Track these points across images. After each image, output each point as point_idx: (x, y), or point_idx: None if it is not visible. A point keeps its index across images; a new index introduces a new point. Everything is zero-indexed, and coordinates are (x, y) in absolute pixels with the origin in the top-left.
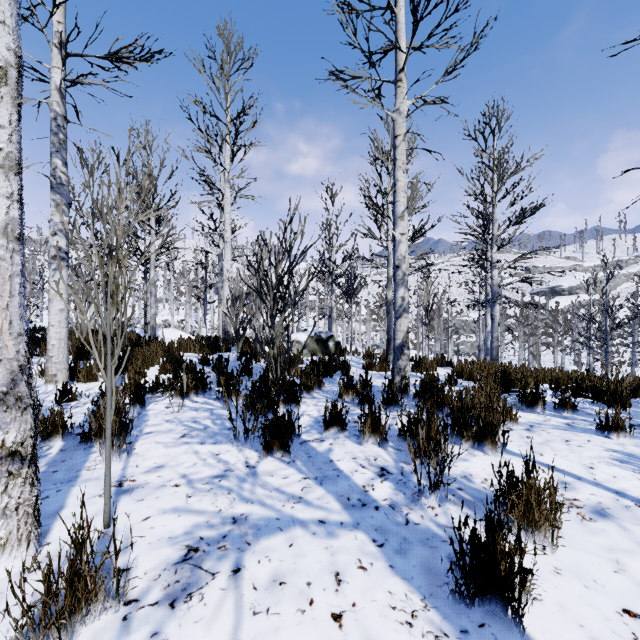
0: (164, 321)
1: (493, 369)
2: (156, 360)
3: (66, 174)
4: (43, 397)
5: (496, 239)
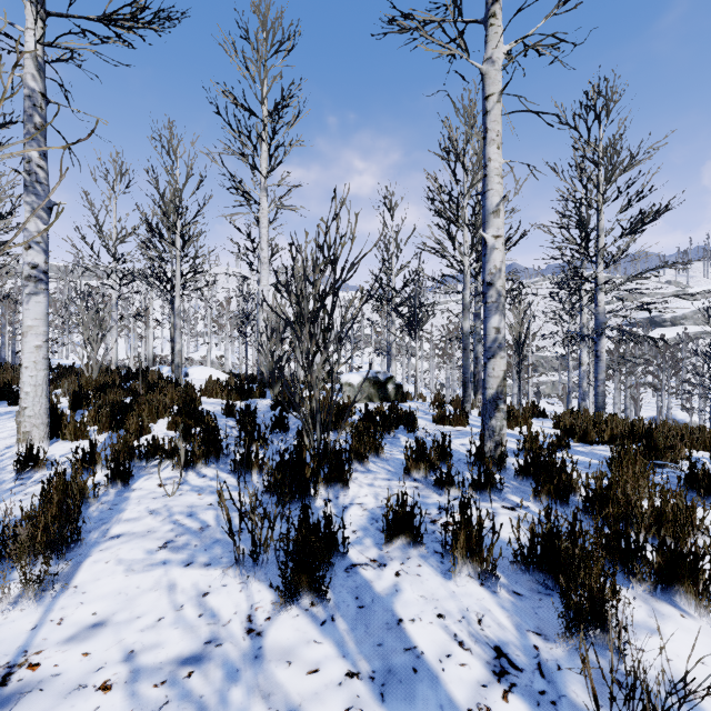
0: (203, 357)
1: (619, 428)
2: (167, 410)
3: (45, 169)
4: (6, 464)
5: (602, 254)
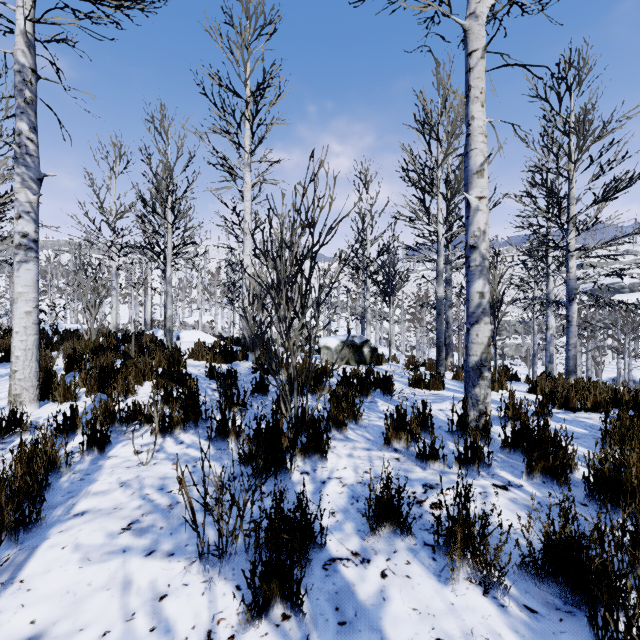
0: (196, 322)
1: (603, 395)
2: (153, 373)
3: (34, 142)
4: None
5: (573, 222)
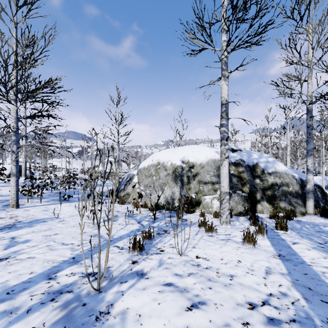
0: None
1: None
2: None
3: None
4: None
5: None
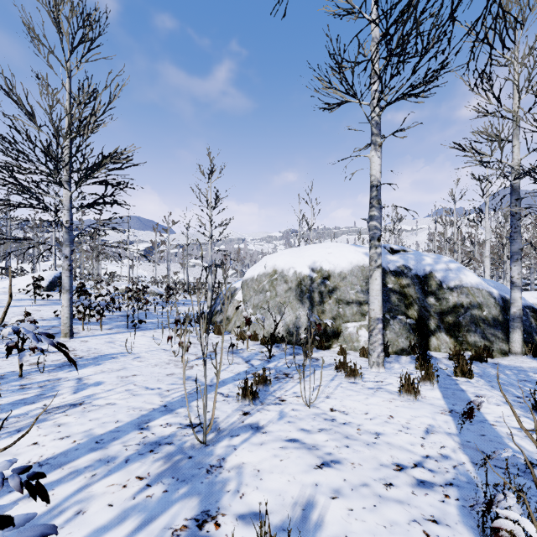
0: None
1: None
2: None
3: None
4: None
5: None
